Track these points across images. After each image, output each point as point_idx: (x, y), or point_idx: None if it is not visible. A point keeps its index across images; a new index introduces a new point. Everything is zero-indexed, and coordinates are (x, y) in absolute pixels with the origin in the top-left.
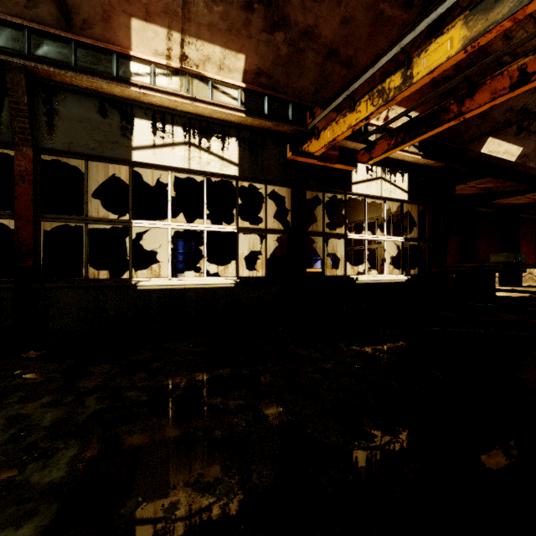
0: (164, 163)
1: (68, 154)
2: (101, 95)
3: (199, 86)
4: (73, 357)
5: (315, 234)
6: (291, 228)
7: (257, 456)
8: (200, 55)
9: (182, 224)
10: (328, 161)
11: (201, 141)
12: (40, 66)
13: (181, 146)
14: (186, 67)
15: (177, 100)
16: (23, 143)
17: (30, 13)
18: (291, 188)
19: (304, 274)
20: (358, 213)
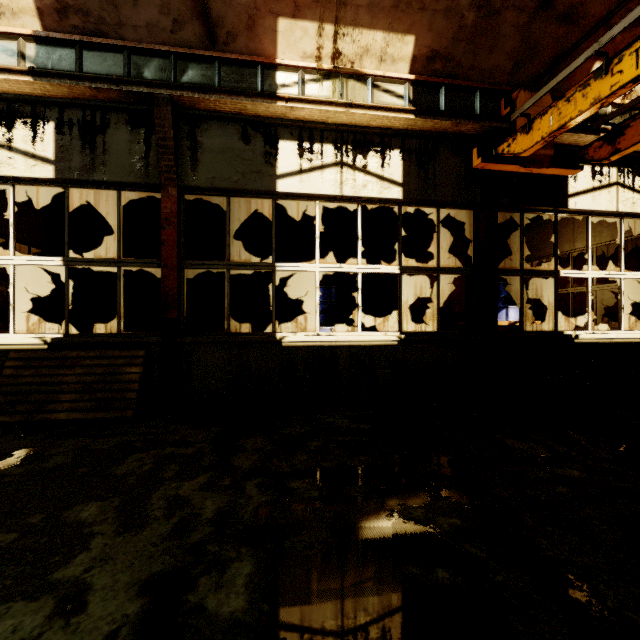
0: (312, 191)
1: (210, 191)
2: (244, 118)
3: (355, 88)
4: (219, 424)
5: (509, 272)
6: (474, 265)
7: (533, 639)
8: (356, 48)
9: (332, 266)
10: (537, 164)
11: (355, 159)
12: (185, 94)
13: (331, 169)
14: (339, 66)
15: (330, 109)
16: (168, 183)
17: (176, 38)
18: (472, 209)
19: (494, 328)
20: (562, 241)
